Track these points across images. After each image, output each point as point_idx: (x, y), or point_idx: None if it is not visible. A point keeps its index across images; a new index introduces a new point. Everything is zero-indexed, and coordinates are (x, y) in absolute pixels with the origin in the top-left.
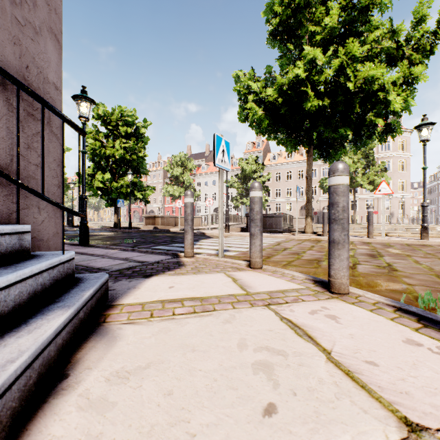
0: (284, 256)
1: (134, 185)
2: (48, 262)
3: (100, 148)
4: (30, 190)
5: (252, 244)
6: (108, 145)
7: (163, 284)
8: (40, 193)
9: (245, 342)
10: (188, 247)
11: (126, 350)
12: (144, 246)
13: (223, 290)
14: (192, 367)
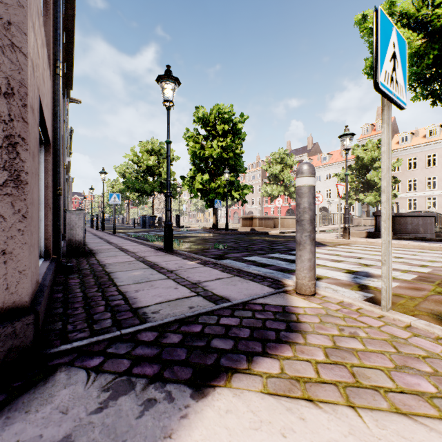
0: None
1: (231, 185)
2: None
3: (199, 150)
4: None
5: None
6: (206, 146)
7: None
8: None
9: None
10: (304, 274)
11: None
12: (235, 255)
13: None
14: None
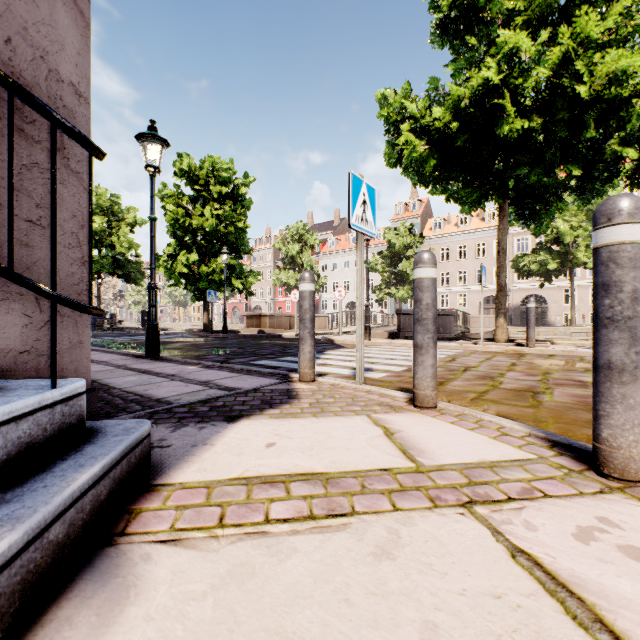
0: (469, 381)
1: (231, 270)
2: (0, 411)
3: (183, 217)
4: None
5: (418, 363)
6: (195, 213)
7: (256, 438)
8: (3, 266)
9: None
10: (306, 365)
11: None
12: (241, 360)
13: (369, 457)
14: None
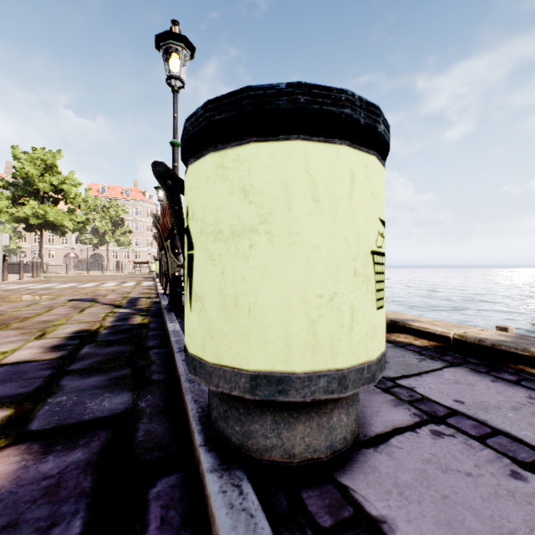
0: None
1: None
2: None
3: None
4: None
5: None
6: None
7: None
8: None
9: None
10: None
11: None
12: None
13: None
14: None
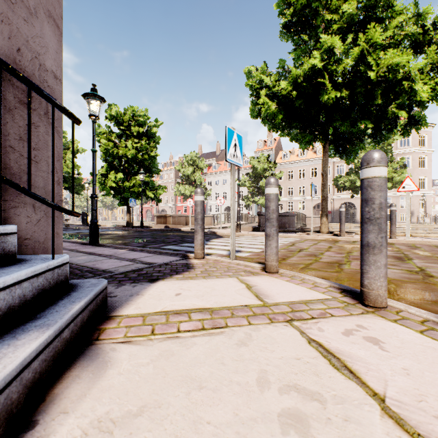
0: (301, 257)
1: (146, 185)
2: (30, 270)
3: (112, 148)
4: (13, 185)
5: (268, 246)
6: (120, 145)
7: (169, 291)
8: (26, 188)
9: (267, 377)
10: (198, 247)
11: (116, 384)
12: (154, 246)
13: (236, 299)
14: (198, 417)
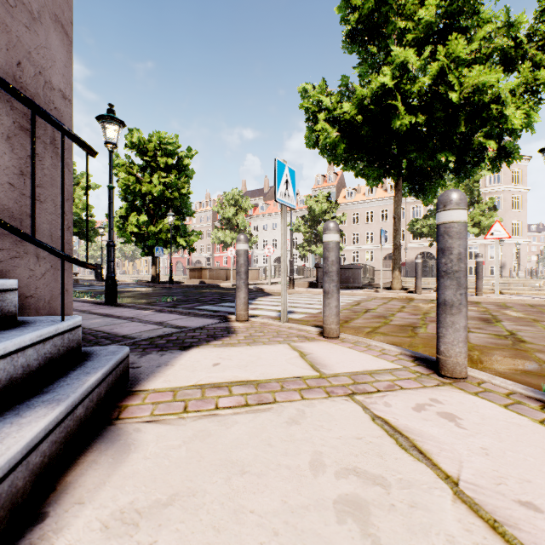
0: (367, 319)
1: (176, 230)
2: (35, 334)
3: (134, 183)
4: (14, 231)
5: (326, 305)
6: (144, 180)
7: (205, 360)
8: (29, 235)
9: (322, 459)
10: (241, 308)
11: (142, 470)
12: (186, 306)
13: (287, 370)
14: (240, 505)
